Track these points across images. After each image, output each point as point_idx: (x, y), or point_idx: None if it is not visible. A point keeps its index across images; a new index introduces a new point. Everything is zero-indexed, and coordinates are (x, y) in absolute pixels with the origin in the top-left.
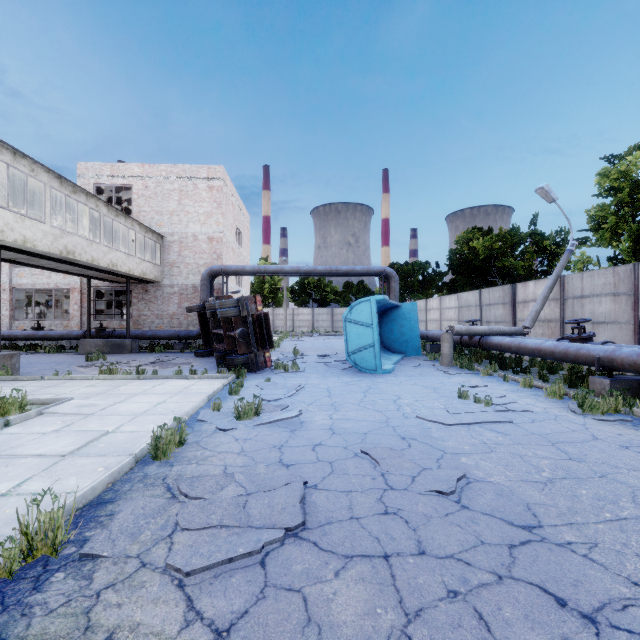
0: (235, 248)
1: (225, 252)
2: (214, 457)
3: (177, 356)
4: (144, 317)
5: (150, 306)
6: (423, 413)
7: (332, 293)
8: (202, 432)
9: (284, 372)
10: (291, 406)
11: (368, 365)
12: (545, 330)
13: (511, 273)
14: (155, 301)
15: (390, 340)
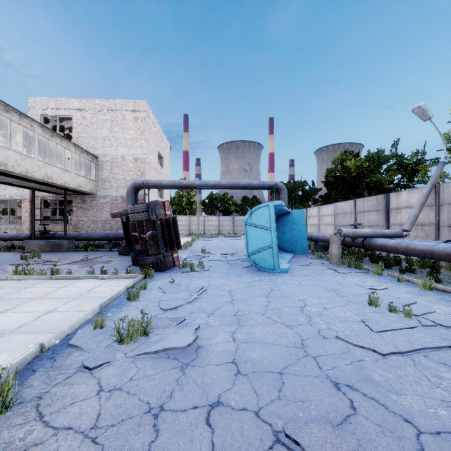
0: (157, 168)
1: (148, 170)
2: (38, 449)
3: (104, 254)
4: (82, 222)
5: (87, 213)
6: (341, 330)
7: (233, 205)
8: (60, 371)
9: (190, 271)
10: (189, 317)
11: (267, 265)
12: (419, 233)
13: (377, 187)
14: (91, 209)
15: (282, 241)
